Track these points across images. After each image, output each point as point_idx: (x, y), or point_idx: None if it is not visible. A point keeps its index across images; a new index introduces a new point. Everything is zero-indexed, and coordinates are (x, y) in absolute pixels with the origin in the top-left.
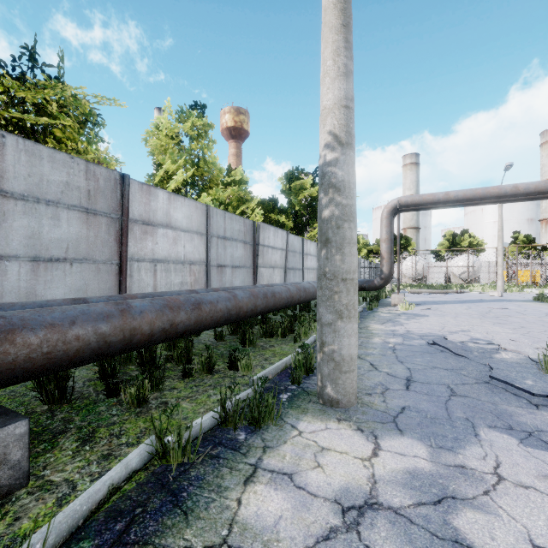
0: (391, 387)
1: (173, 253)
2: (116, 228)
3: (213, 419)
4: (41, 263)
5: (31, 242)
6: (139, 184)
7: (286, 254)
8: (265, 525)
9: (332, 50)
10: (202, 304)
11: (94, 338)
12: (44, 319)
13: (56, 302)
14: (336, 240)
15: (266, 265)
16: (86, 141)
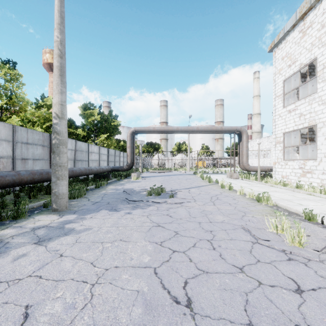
0: (87, 204)
1: None
2: None
3: None
4: None
5: None
6: None
7: (75, 152)
8: (4, 234)
9: (56, 83)
10: None
11: None
12: None
13: None
14: (57, 152)
15: None
16: None
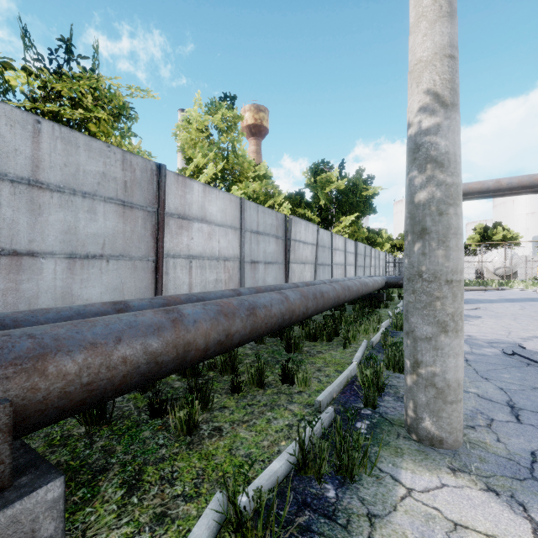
0: (495, 417)
1: (208, 249)
2: (152, 222)
3: (288, 464)
4: (77, 260)
5: (67, 238)
6: (174, 175)
7: (316, 249)
8: None
9: None
10: (256, 308)
11: (144, 359)
12: (83, 337)
13: (94, 307)
14: (438, 230)
15: (297, 260)
16: (119, 135)
